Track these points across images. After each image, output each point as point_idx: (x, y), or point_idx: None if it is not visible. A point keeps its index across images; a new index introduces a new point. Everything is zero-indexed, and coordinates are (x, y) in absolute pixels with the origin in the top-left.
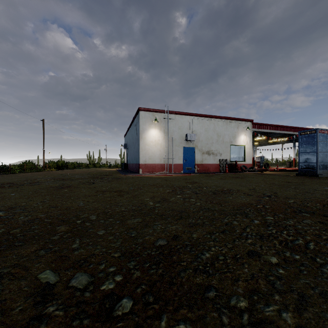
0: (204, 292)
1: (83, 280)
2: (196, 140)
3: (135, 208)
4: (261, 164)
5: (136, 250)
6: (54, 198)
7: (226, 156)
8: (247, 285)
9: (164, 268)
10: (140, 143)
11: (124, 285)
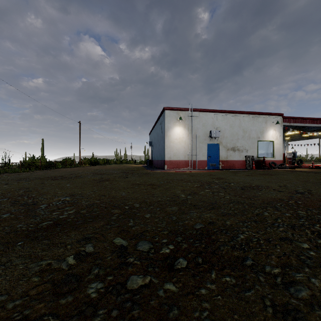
0: (242, 261)
1: (146, 246)
2: (220, 136)
3: (169, 199)
4: (293, 160)
5: (180, 230)
6: (100, 189)
7: (252, 152)
8: (279, 260)
9: (206, 244)
10: (165, 141)
11: (177, 252)
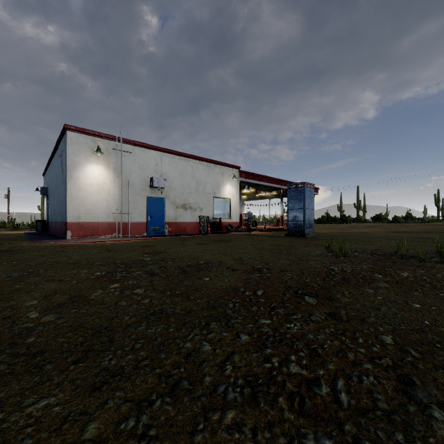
0: None
1: None
2: (166, 187)
3: None
4: (249, 222)
5: None
6: None
7: (208, 212)
8: None
9: None
10: (67, 187)
11: None
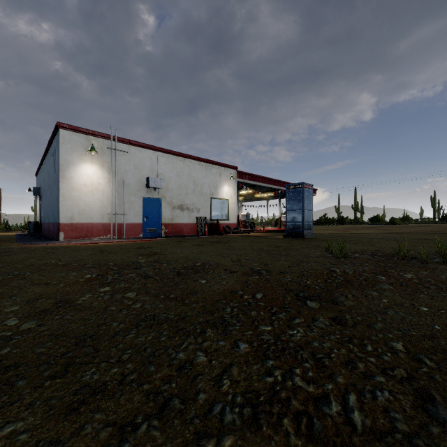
0: None
1: None
2: (163, 187)
3: None
4: (247, 223)
5: None
6: None
7: (205, 213)
8: None
9: None
10: (60, 187)
11: None
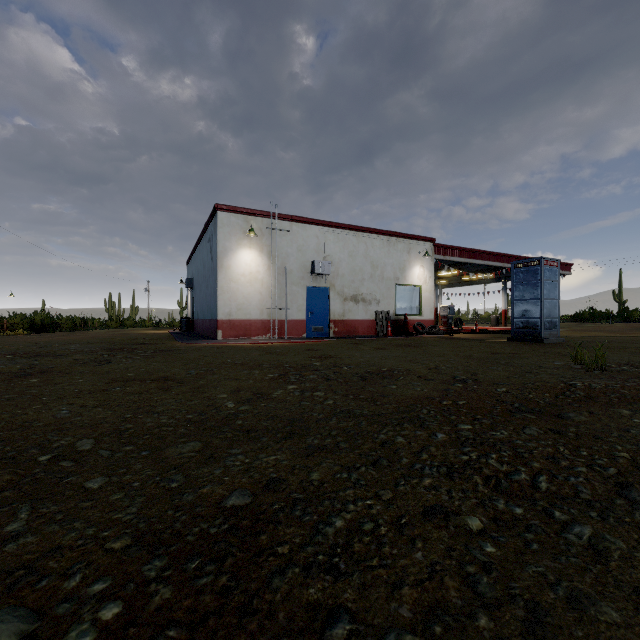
0: (324, 627)
1: (1, 635)
2: (331, 273)
3: (192, 417)
4: (450, 320)
5: (174, 526)
6: None
7: (388, 305)
8: (420, 596)
9: (235, 570)
10: (218, 278)
11: (122, 634)
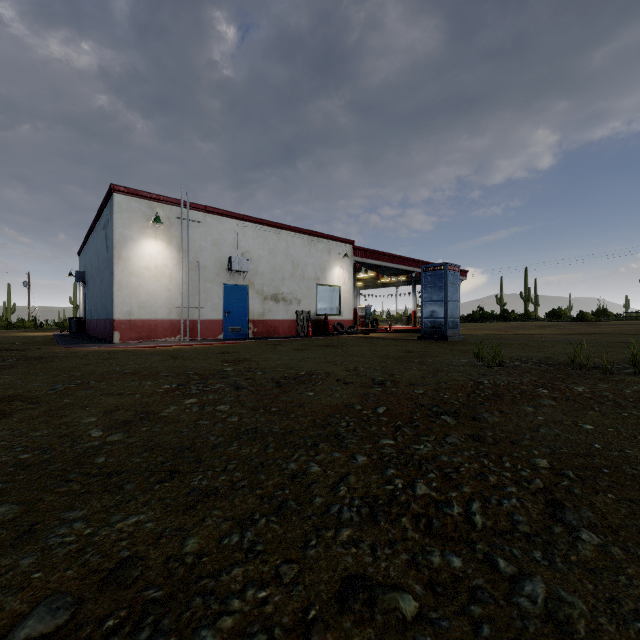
0: None
1: None
2: (250, 270)
3: (28, 457)
4: (367, 320)
5: None
6: None
7: (309, 305)
8: None
9: None
10: (115, 271)
11: None
